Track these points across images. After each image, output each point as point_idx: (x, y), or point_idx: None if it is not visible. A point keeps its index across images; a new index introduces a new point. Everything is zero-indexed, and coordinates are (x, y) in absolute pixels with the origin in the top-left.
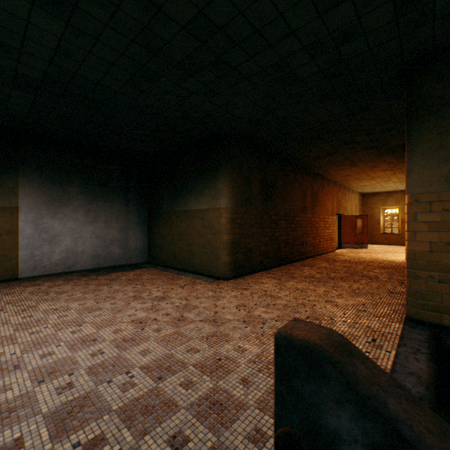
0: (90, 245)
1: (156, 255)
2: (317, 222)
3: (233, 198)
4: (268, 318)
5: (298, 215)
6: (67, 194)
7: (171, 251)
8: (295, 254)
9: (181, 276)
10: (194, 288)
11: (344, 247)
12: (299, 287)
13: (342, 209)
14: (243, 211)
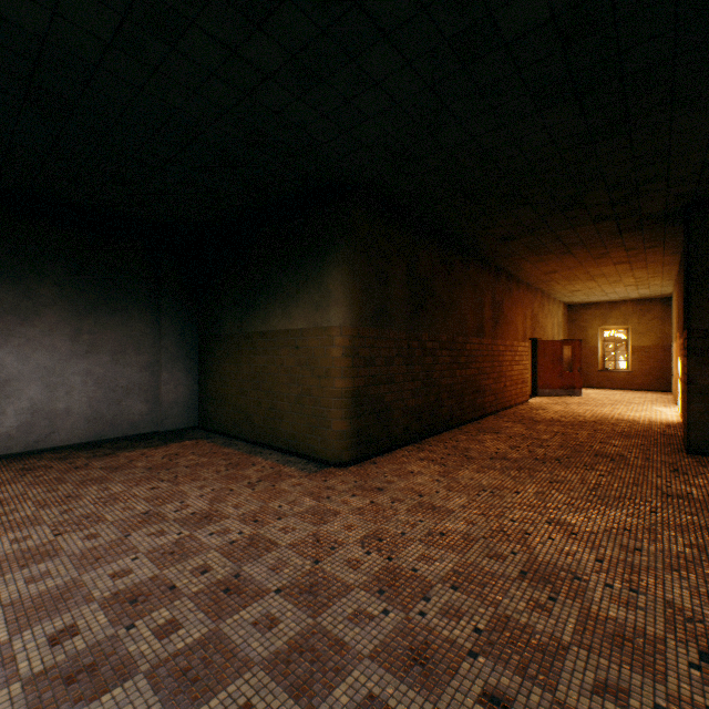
0: (82, 397)
1: (213, 414)
2: (501, 352)
3: (356, 308)
4: (436, 580)
5: (470, 340)
6: (33, 299)
7: (240, 407)
8: (466, 411)
9: (254, 459)
10: (276, 489)
11: (543, 395)
12: (486, 485)
13: (539, 331)
14: (374, 334)
